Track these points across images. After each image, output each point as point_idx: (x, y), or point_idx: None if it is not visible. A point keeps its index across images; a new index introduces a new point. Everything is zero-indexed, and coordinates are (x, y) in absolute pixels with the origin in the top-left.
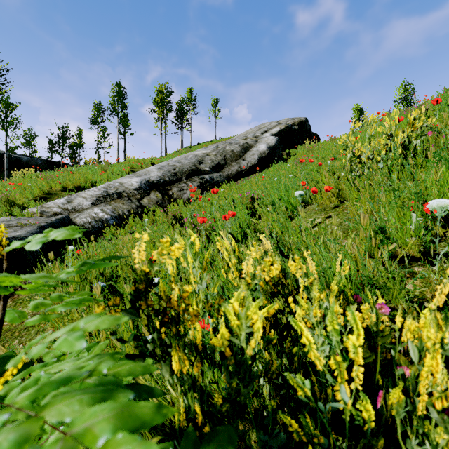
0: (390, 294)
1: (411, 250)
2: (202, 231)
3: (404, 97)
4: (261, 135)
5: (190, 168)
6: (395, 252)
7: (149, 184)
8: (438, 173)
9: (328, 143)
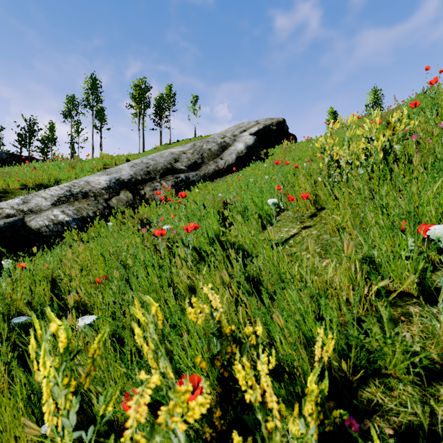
0: (387, 360)
1: (406, 285)
2: (163, 242)
3: (374, 102)
4: (240, 134)
5: (165, 166)
6: (386, 286)
7: (119, 183)
8: (434, 187)
9: (305, 144)
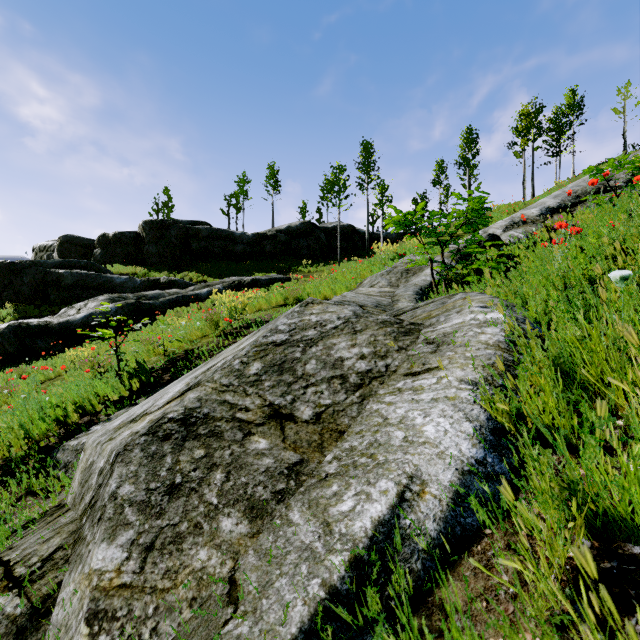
0: None
1: None
2: None
3: None
4: None
5: (595, 187)
6: None
7: (550, 210)
8: None
9: None
